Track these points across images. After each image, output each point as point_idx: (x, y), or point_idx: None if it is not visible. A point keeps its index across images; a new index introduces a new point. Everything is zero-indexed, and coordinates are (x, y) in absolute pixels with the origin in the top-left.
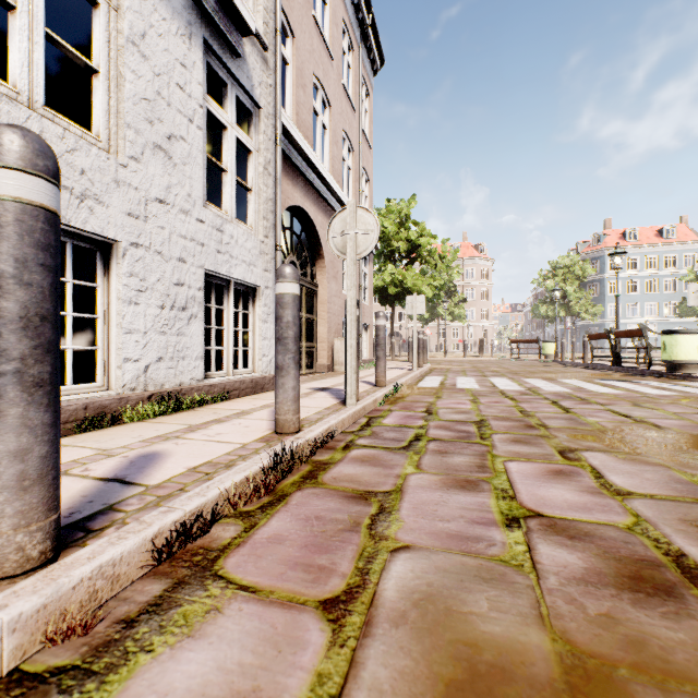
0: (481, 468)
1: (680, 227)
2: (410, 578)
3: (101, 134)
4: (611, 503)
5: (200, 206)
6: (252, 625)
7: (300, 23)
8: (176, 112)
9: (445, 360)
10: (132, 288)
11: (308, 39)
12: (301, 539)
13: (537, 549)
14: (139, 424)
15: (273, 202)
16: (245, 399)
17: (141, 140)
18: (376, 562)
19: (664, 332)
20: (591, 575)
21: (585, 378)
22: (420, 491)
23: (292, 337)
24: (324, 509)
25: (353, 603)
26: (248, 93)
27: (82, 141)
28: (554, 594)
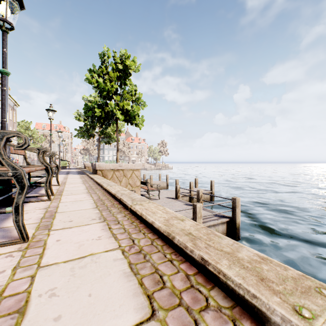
0: None
1: None
2: None
3: None
4: None
5: None
6: None
7: None
8: None
9: None
10: None
11: None
12: None
13: None
14: None
15: None
16: None
17: None
18: None
19: None
20: None
21: None
22: None
23: None
24: None
25: None
26: None
27: None
28: None
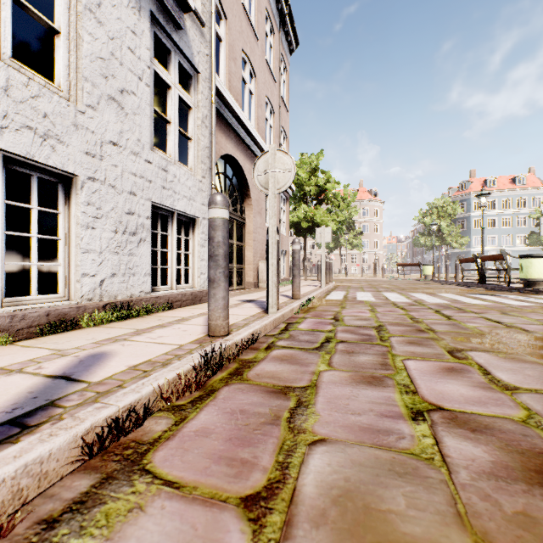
0: (384, 366)
1: (528, 176)
2: (328, 472)
3: (63, 85)
4: (502, 397)
5: (148, 150)
6: (173, 526)
7: (231, 9)
8: (127, 71)
9: (346, 279)
10: (89, 215)
11: (238, 22)
12: (226, 432)
13: (443, 442)
14: (94, 329)
15: (209, 149)
16: (186, 309)
17: (97, 91)
18: (295, 455)
19: (521, 256)
20: (499, 469)
21: (458, 293)
22: (332, 386)
23: (222, 255)
24: (248, 403)
25: (274, 500)
26: (188, 60)
27: (45, 89)
28: (468, 490)
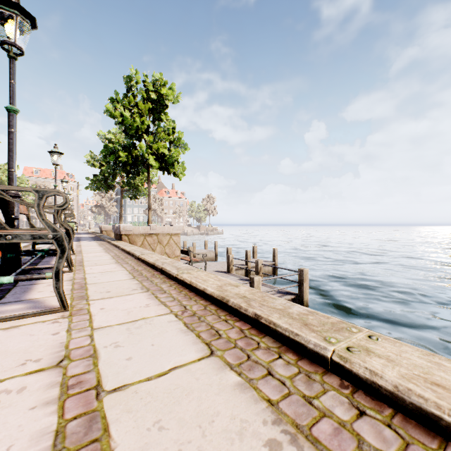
0: None
1: None
2: None
3: None
4: None
5: None
6: None
7: None
8: None
9: None
10: None
11: None
12: None
13: None
14: None
15: None
16: None
17: None
18: None
19: None
20: None
21: None
22: None
23: None
24: None
25: None
26: None
27: None
28: None
